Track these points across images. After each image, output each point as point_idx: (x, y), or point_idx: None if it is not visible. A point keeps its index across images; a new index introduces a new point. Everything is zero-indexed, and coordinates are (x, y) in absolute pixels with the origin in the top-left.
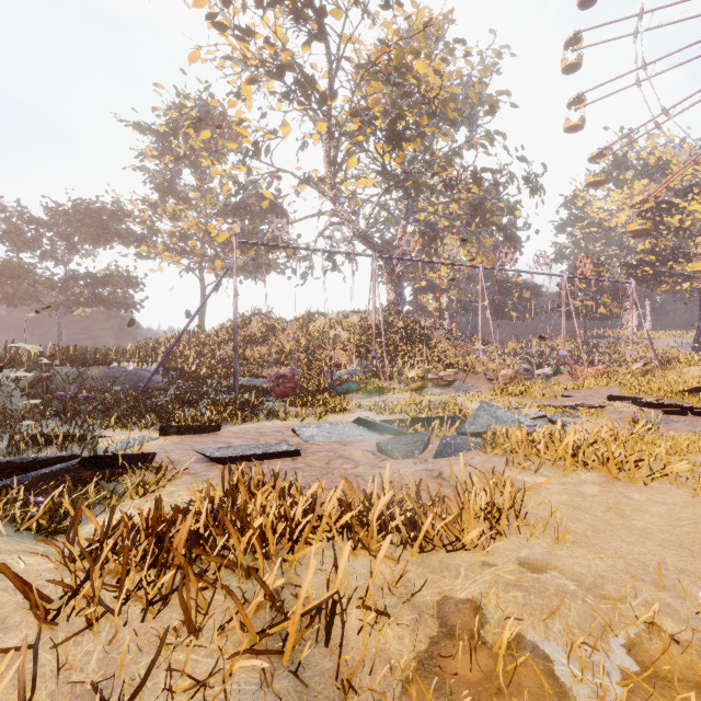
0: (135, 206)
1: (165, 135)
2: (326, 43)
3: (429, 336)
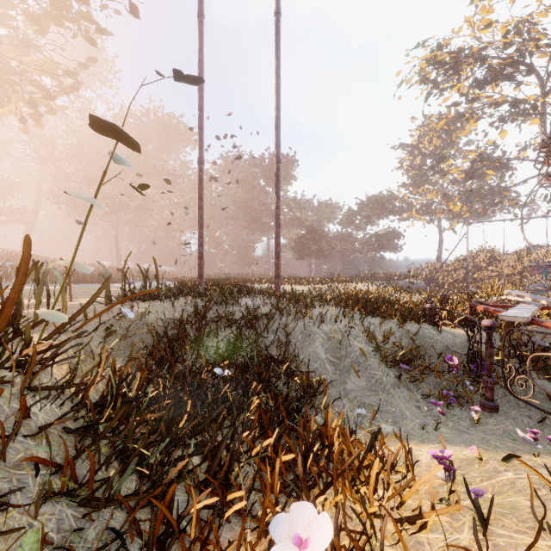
0: (399, 193)
1: (416, 144)
2: (535, 73)
3: None
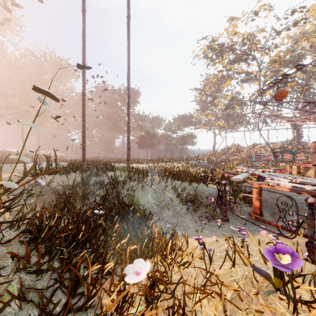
0: (195, 114)
1: (203, 89)
2: (256, 60)
3: (308, 152)
